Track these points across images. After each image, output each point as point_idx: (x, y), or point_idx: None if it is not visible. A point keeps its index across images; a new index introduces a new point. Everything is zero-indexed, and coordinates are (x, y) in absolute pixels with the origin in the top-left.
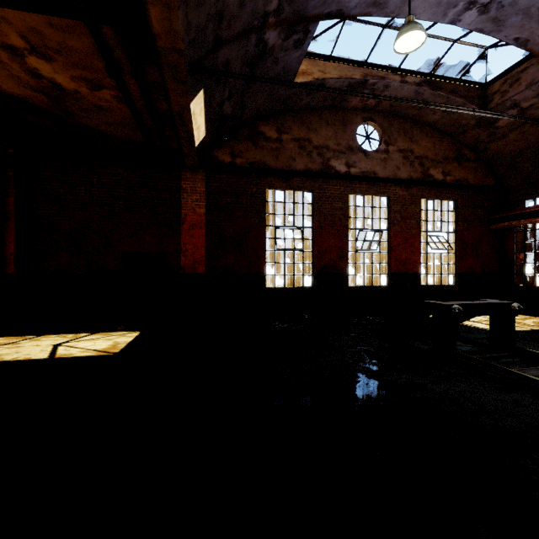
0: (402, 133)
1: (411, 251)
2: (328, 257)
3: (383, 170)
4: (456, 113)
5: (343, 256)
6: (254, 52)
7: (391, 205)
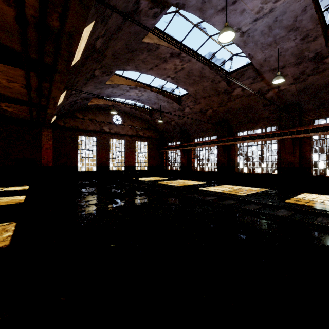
0: (129, 119)
1: (132, 158)
2: (102, 160)
3: (122, 131)
4: (144, 116)
5: (108, 160)
6: (73, 103)
7: (125, 143)
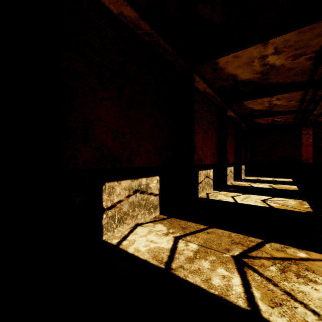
0: None
1: None
2: None
3: None
4: None
5: None
6: None
7: None
